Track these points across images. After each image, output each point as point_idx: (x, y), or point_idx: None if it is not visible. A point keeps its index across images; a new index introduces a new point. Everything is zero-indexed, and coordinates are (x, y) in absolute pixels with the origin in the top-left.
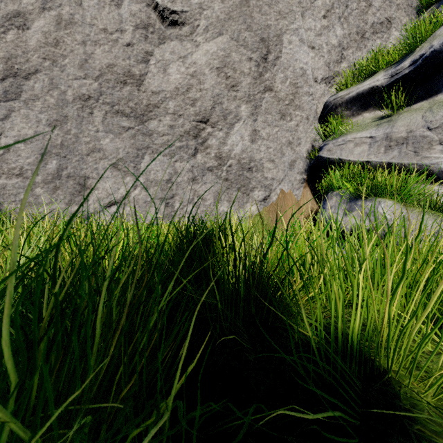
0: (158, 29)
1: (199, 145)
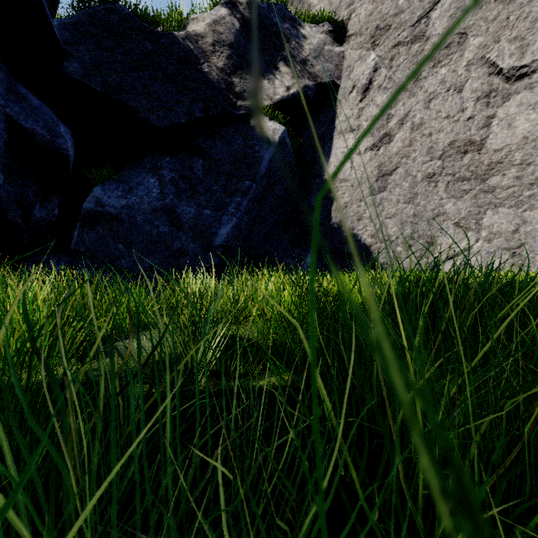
0: (501, 90)
1: None
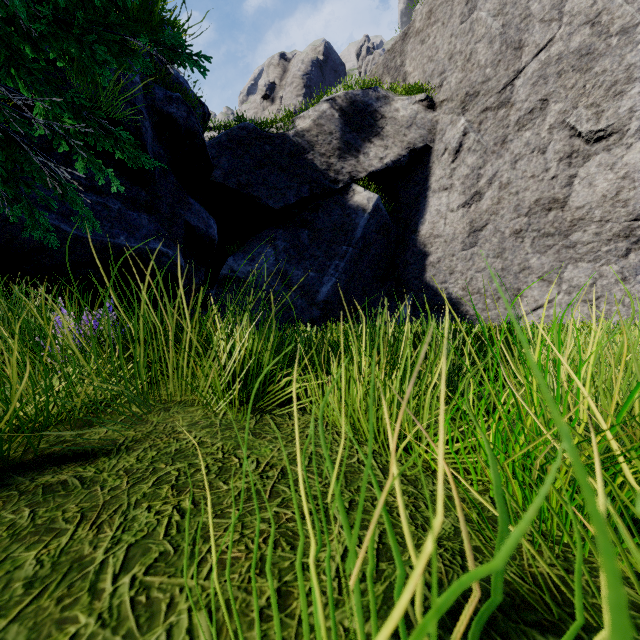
0: (581, 151)
1: (632, 244)
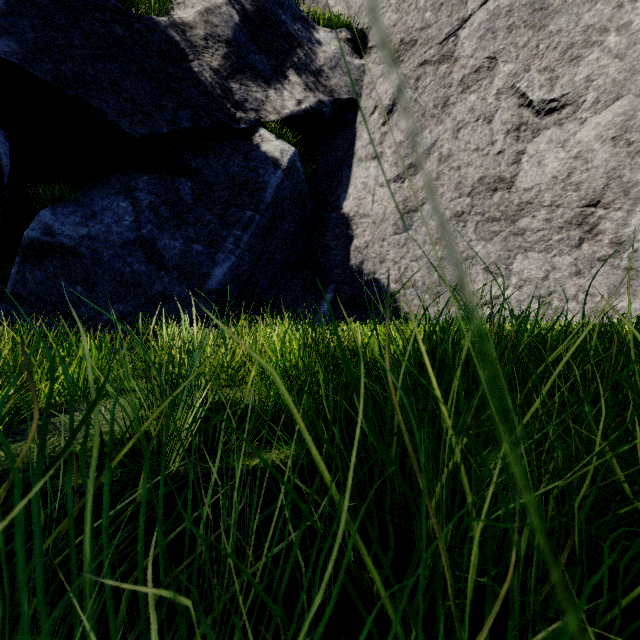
0: (531, 124)
1: (585, 233)
